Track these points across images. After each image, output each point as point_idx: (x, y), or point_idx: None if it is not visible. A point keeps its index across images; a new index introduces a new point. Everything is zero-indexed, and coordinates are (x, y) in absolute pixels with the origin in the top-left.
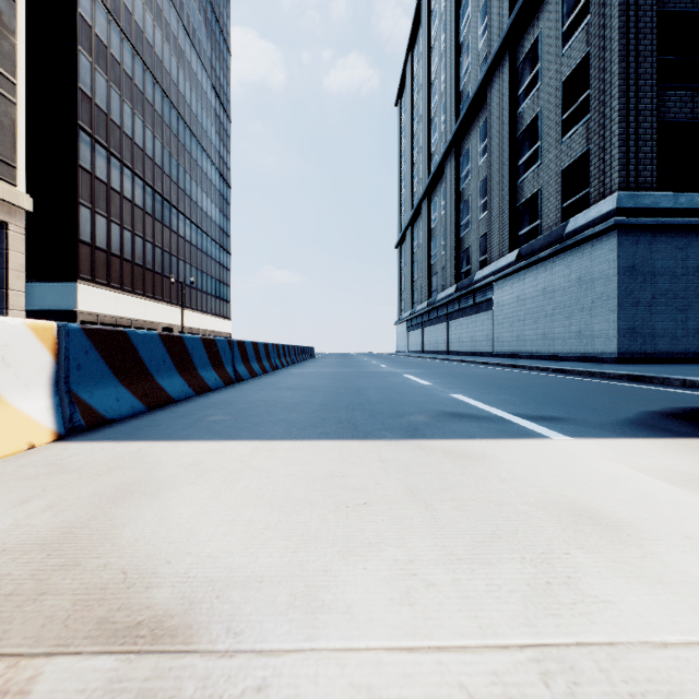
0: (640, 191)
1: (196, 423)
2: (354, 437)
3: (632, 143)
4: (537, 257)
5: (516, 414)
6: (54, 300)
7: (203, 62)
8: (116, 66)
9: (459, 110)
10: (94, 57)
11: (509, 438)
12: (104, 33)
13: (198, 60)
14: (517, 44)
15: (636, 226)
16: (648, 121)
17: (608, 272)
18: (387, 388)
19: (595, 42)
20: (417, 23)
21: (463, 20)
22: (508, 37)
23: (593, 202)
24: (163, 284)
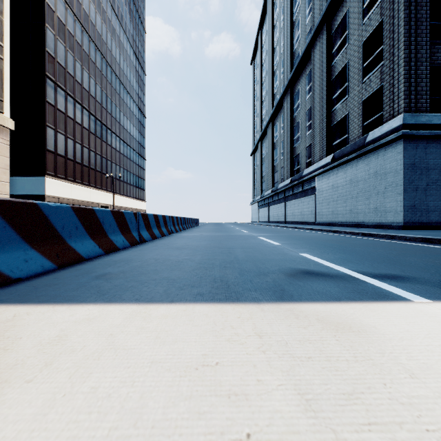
0: (418, 113)
1: (89, 281)
2: (227, 299)
3: (413, 80)
4: (346, 158)
5: (360, 272)
6: (30, 188)
7: (128, 37)
8: (71, 37)
9: (292, 65)
10: (56, 31)
11: (373, 301)
12: (63, 16)
13: (124, 35)
14: (331, 19)
15: (416, 136)
16: (423, 65)
17: (397, 167)
18: (249, 248)
19: (387, 13)
20: (265, 10)
21: (295, 6)
22: (326, 14)
23: (385, 121)
24: (101, 178)
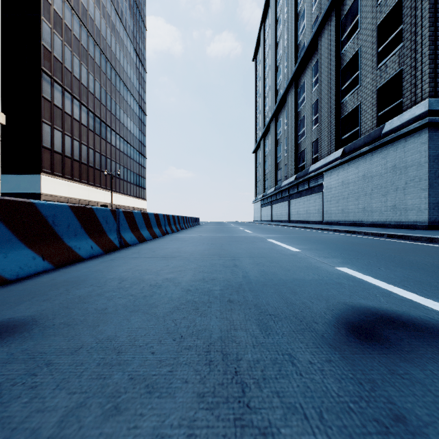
0: None
1: None
2: None
3: None
4: (359, 152)
5: None
6: (25, 186)
7: (128, 33)
8: (68, 31)
9: (297, 57)
10: (53, 24)
11: None
12: (60, 9)
13: (124, 31)
14: (341, 4)
15: None
16: None
17: (420, 160)
18: (261, 256)
19: None
20: (268, 4)
21: None
22: None
23: (406, 109)
24: (101, 176)
